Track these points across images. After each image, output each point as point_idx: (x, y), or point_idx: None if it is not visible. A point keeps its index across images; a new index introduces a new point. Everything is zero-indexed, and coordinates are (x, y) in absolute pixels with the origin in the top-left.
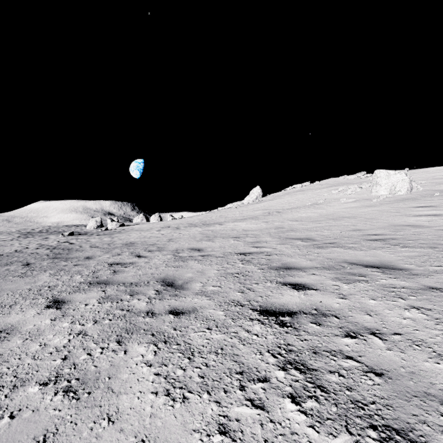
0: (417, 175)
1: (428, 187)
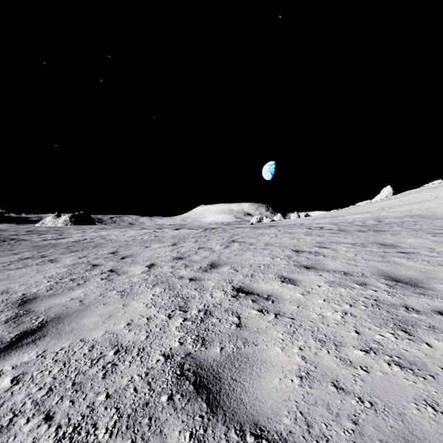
0: None
1: None
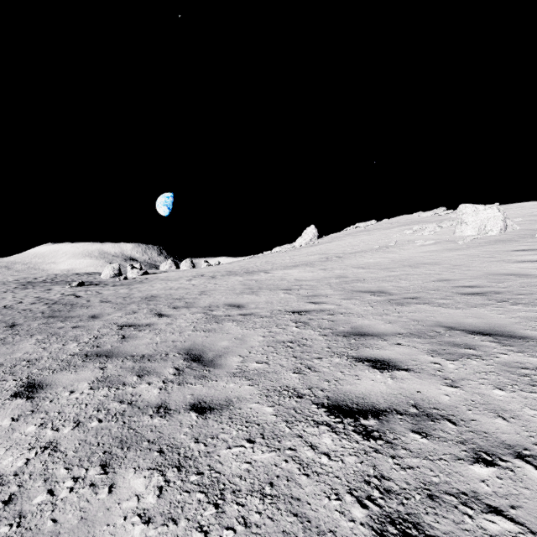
0: (510, 211)
1: (527, 226)
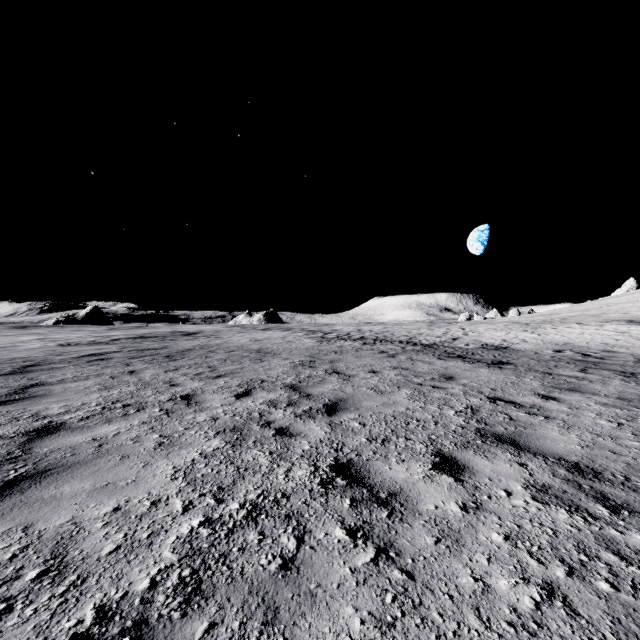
0: None
1: None
